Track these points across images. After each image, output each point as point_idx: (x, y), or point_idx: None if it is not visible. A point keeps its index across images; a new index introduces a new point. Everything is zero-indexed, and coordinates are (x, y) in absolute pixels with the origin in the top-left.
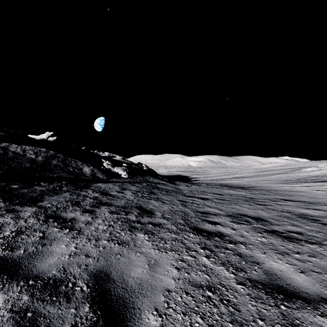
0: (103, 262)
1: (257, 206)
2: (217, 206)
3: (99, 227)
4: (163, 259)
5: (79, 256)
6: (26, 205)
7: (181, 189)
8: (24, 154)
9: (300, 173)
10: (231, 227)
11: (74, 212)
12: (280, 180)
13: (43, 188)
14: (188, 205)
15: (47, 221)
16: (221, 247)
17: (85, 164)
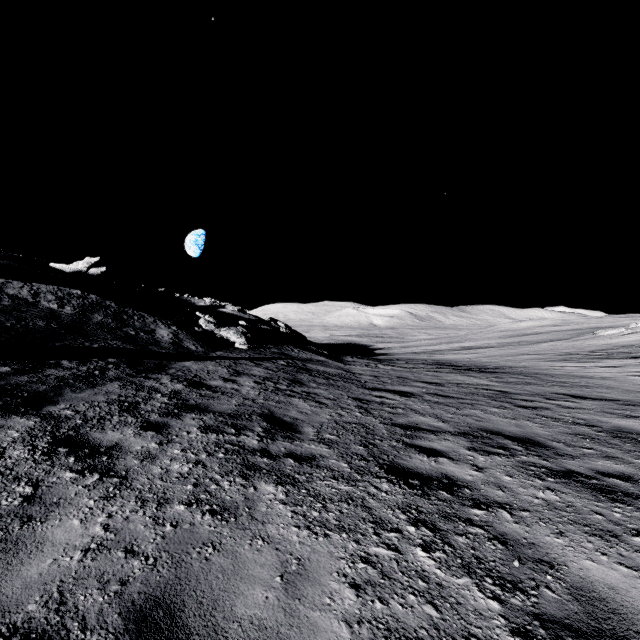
0: (167, 572)
1: (520, 411)
2: (435, 412)
3: (173, 466)
4: (320, 558)
5: (110, 552)
6: (17, 413)
7: (357, 373)
8: (36, 301)
9: (593, 339)
10: (471, 463)
11: (120, 430)
12: (555, 353)
13: (64, 373)
14: (372, 408)
15: (54, 453)
16: (456, 518)
17: (162, 321)
